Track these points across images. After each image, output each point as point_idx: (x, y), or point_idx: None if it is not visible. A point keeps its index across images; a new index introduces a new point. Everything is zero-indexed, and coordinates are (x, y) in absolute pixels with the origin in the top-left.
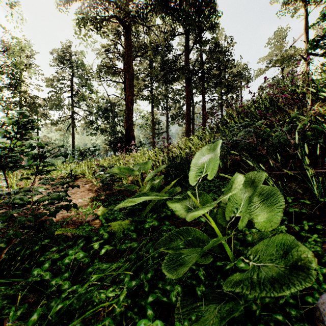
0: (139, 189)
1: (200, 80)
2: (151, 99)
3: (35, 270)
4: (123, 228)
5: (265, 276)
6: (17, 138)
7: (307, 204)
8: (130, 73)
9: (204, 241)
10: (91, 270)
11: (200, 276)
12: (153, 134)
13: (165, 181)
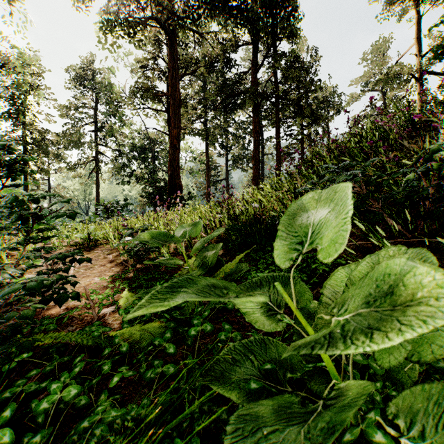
0: (183, 264)
1: (272, 108)
2: (204, 134)
3: None
4: (152, 336)
5: None
6: None
7: None
8: (176, 98)
9: (294, 368)
10: (87, 426)
11: None
12: (208, 183)
13: (224, 249)
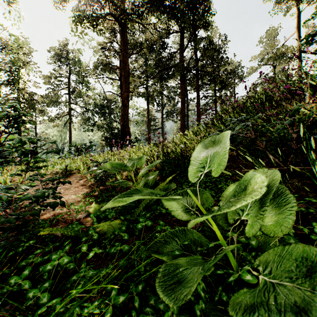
0: (132, 185)
1: (194, 77)
2: (146, 95)
3: (13, 278)
4: (113, 229)
5: (283, 300)
6: (7, 133)
7: (313, 202)
8: (126, 70)
9: (202, 245)
10: (76, 279)
11: (199, 293)
12: (149, 130)
13: (160, 176)
